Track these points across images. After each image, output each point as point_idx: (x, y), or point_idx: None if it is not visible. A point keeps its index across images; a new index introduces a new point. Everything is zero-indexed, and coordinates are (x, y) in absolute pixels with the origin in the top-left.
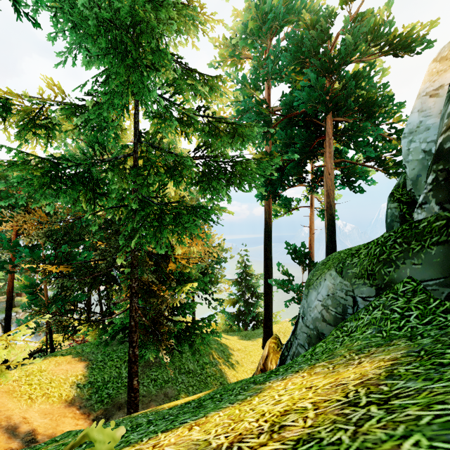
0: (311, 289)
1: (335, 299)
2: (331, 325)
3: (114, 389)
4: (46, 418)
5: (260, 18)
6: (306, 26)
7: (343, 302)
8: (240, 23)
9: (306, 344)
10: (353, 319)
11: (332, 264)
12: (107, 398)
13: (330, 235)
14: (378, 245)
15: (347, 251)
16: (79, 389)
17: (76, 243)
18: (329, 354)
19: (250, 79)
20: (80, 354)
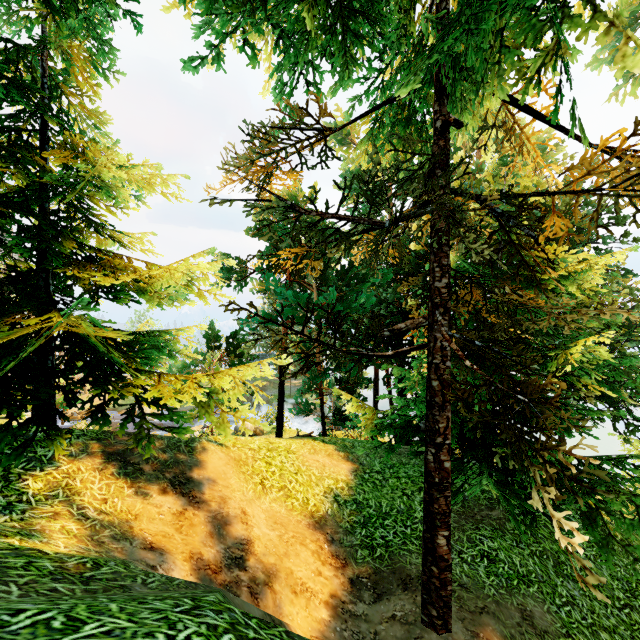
0: None
1: None
2: None
3: (396, 535)
4: (274, 529)
5: None
6: None
7: None
8: None
9: None
10: None
11: None
12: (382, 547)
13: None
14: None
15: None
16: (335, 505)
17: (352, 290)
18: None
19: None
20: (348, 448)
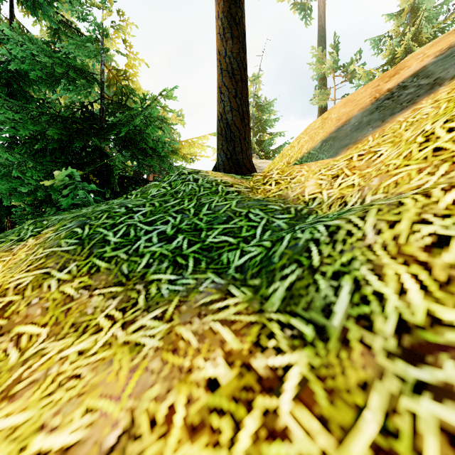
0: None
1: None
2: None
3: None
4: None
5: None
6: None
7: None
8: None
9: None
10: None
11: None
12: None
13: None
14: None
15: None
16: None
17: None
18: None
19: None
20: None
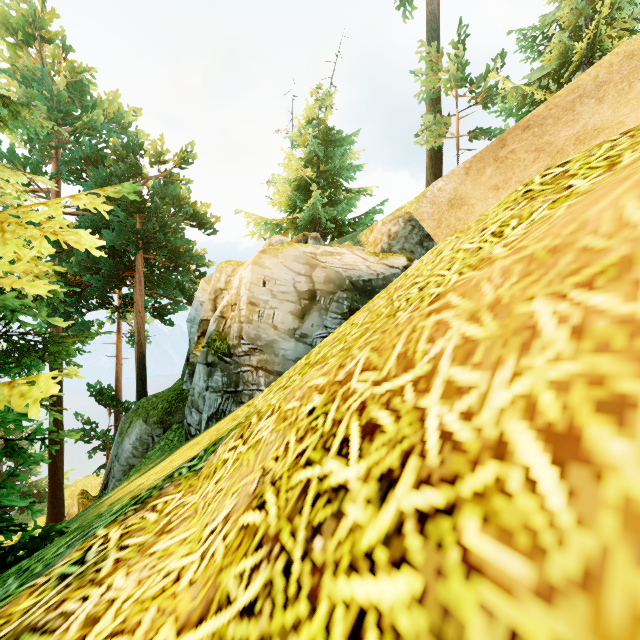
0: (125, 436)
1: (143, 440)
2: (140, 458)
3: None
4: None
5: (52, 117)
6: (114, 153)
7: (147, 441)
8: (14, 95)
9: (122, 477)
10: (152, 449)
11: (141, 414)
12: None
13: (141, 373)
14: (168, 402)
15: (154, 398)
16: None
17: None
18: (138, 471)
19: (26, 160)
20: None
